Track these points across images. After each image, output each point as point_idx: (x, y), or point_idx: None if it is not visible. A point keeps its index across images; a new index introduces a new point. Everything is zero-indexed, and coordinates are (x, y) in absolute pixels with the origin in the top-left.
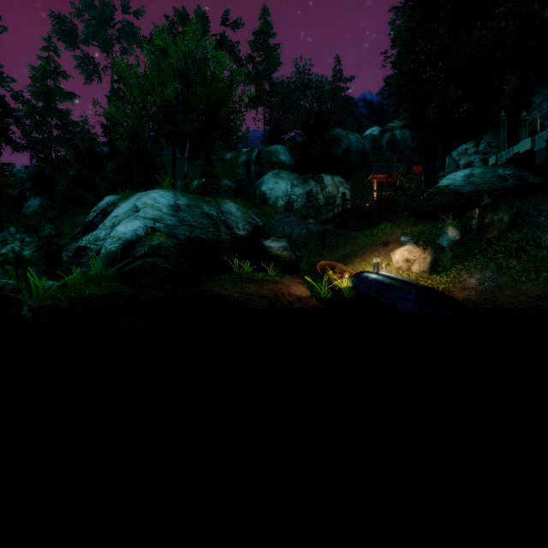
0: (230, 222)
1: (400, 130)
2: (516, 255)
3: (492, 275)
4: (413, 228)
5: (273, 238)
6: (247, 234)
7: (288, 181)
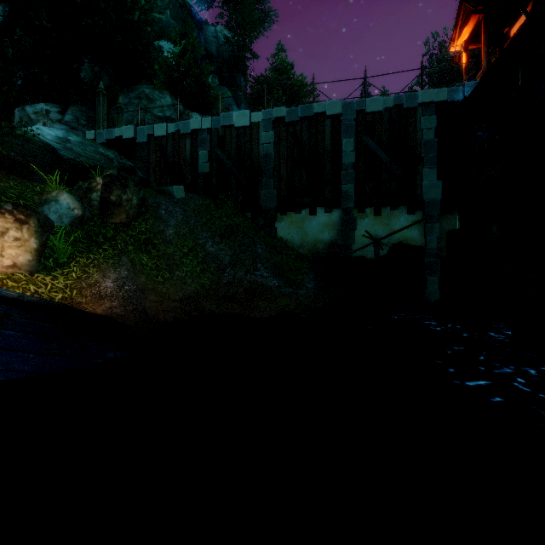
0: None
1: None
2: (146, 249)
3: (129, 274)
4: None
5: None
6: None
7: None
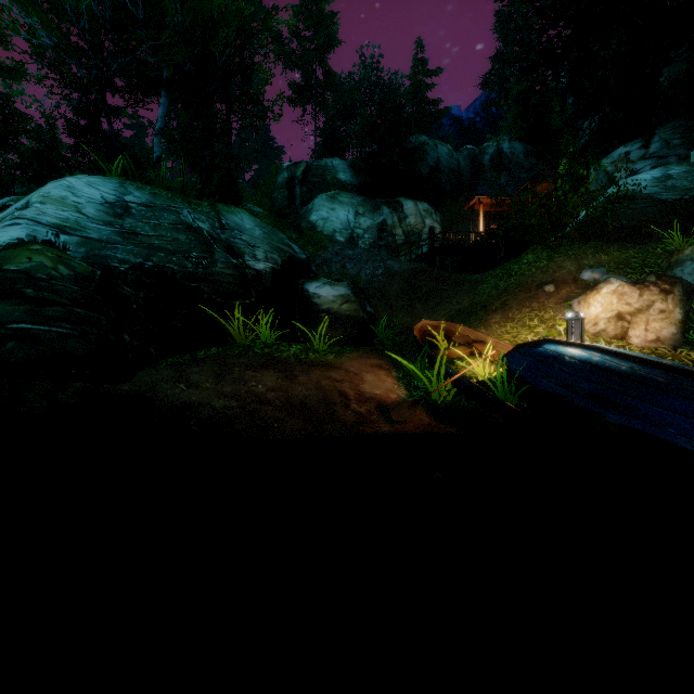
0: (239, 244)
1: (509, 142)
2: None
3: None
4: (599, 256)
5: (324, 279)
6: (271, 268)
7: (351, 208)
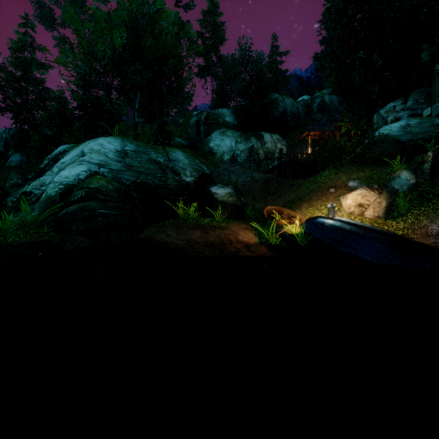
0: (178, 168)
1: (329, 95)
2: None
3: None
4: (359, 173)
5: (219, 185)
6: (193, 180)
7: (233, 139)
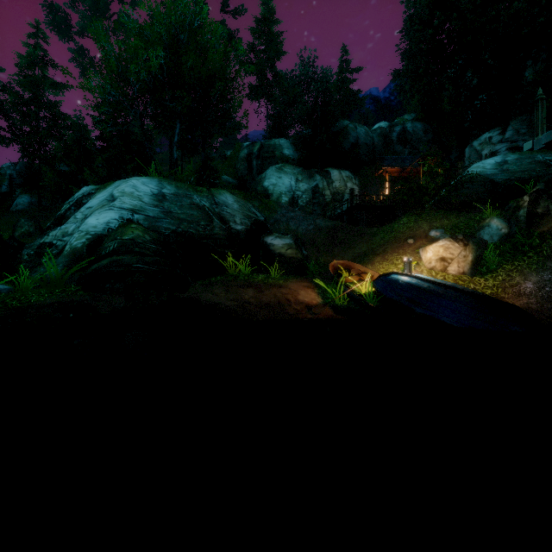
0: (226, 214)
1: (411, 122)
2: None
3: None
4: (443, 221)
5: (276, 234)
6: (245, 229)
7: (293, 176)
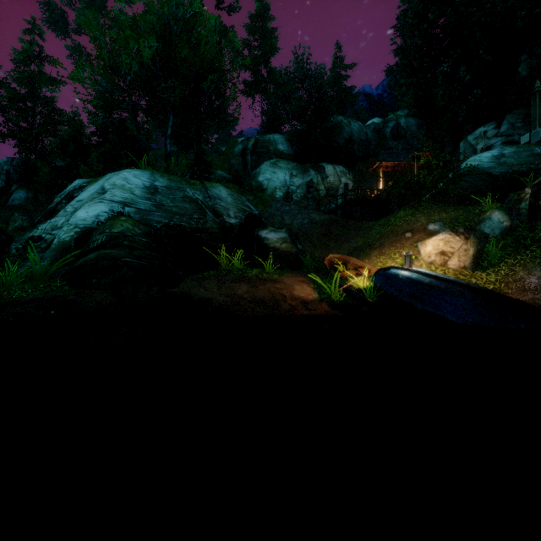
0: (219, 208)
1: (405, 118)
2: None
3: None
4: (441, 214)
5: (271, 228)
6: (239, 222)
7: (287, 171)
